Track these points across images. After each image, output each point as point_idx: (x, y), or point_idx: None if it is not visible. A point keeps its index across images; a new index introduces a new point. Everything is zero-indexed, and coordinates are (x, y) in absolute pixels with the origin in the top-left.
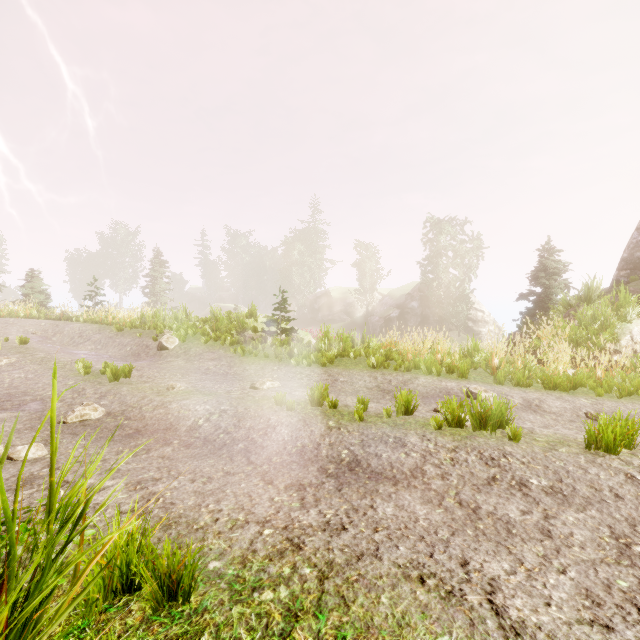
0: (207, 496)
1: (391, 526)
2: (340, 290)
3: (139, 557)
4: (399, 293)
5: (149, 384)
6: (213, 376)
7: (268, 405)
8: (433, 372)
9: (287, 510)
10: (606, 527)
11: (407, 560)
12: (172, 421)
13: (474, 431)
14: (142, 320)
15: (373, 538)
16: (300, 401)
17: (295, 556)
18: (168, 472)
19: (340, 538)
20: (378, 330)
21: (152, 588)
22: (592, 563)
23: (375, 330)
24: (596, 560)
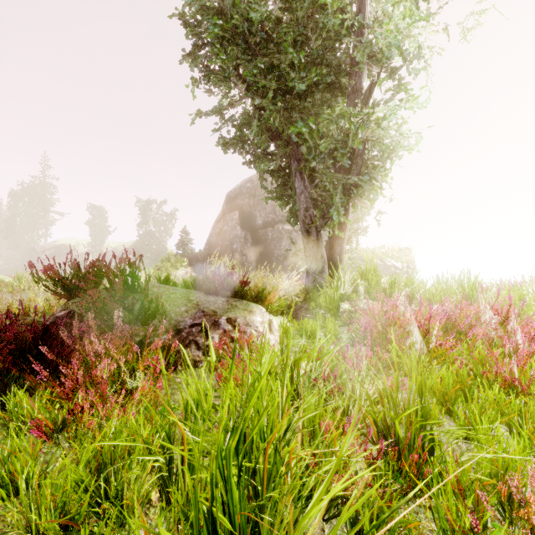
0: None
1: None
2: (72, 242)
3: None
4: (122, 248)
5: None
6: None
7: None
8: None
9: None
10: None
11: None
12: None
13: None
14: None
15: None
16: None
17: None
18: None
19: None
20: None
21: None
22: None
23: None
24: None
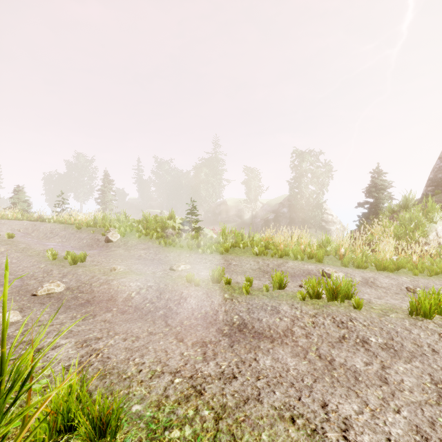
0: (134, 352)
1: (269, 375)
2: (233, 200)
3: (77, 405)
4: (274, 202)
5: (98, 267)
6: (143, 261)
7: (181, 282)
8: (298, 258)
9: (193, 362)
10: (427, 375)
11: (281, 403)
12: (113, 294)
13: (328, 301)
14: (95, 221)
15: (256, 385)
16: (204, 279)
17: (197, 400)
18: (107, 332)
19: (231, 385)
20: (260, 228)
21: (86, 429)
22: (419, 404)
23: (258, 228)
24: (422, 402)
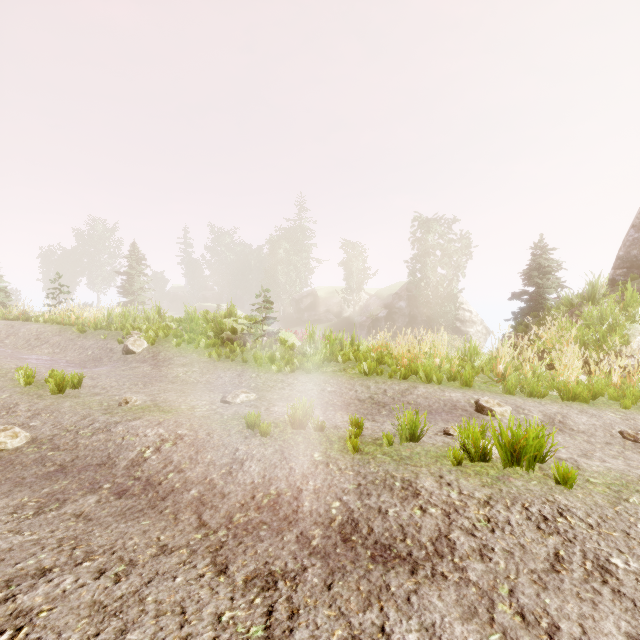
0: (109, 616)
1: None
2: (327, 290)
3: None
4: (386, 293)
5: (100, 397)
6: (180, 385)
7: (237, 428)
8: (433, 380)
9: None
10: None
11: None
12: (111, 452)
13: (505, 468)
14: (109, 320)
15: None
16: (278, 421)
17: None
18: (71, 551)
19: None
20: (365, 330)
21: None
22: None
23: (362, 330)
24: None
